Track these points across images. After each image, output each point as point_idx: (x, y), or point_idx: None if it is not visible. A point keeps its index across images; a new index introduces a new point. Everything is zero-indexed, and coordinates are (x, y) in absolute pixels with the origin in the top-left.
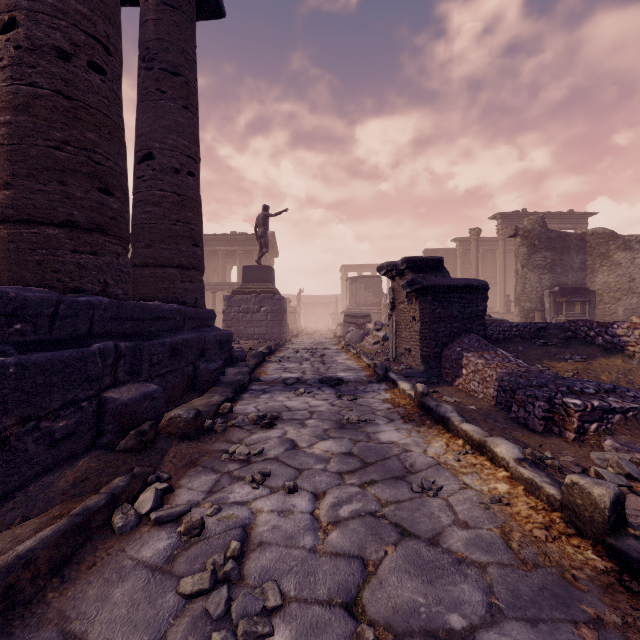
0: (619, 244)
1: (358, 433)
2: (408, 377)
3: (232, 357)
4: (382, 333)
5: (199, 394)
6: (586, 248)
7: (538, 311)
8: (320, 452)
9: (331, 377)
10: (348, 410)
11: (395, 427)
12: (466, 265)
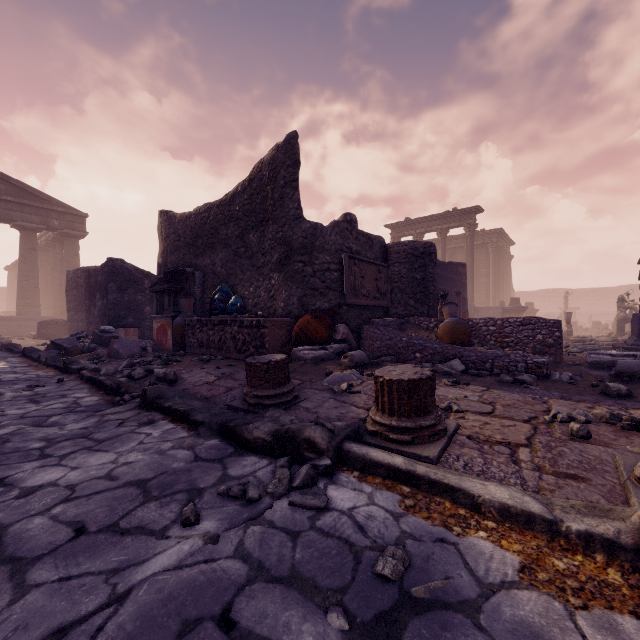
0: None
1: None
2: None
3: None
4: None
5: None
6: None
7: None
8: None
9: None
10: None
11: None
12: None
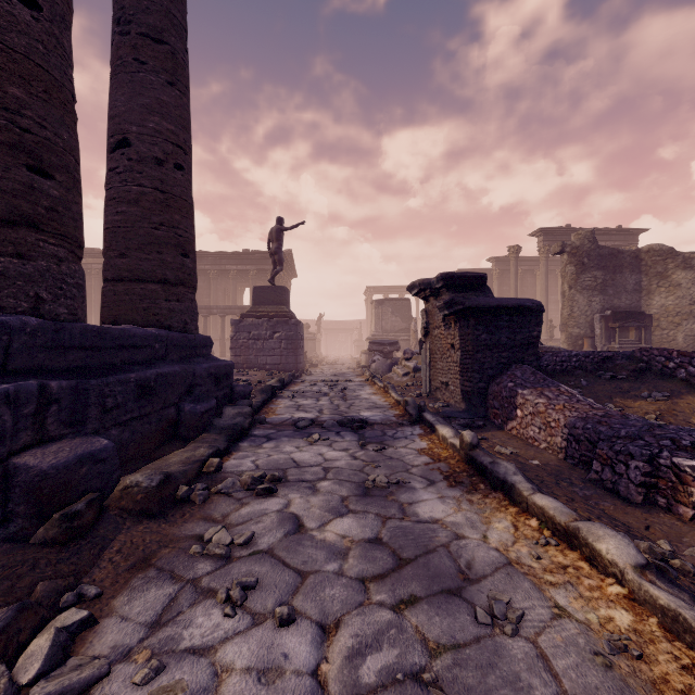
0: (678, 262)
1: (388, 504)
2: (447, 418)
3: (233, 393)
4: (413, 363)
5: (182, 444)
6: (641, 267)
7: (588, 338)
8: (334, 538)
9: (353, 418)
10: (374, 466)
11: (438, 494)
12: (503, 287)
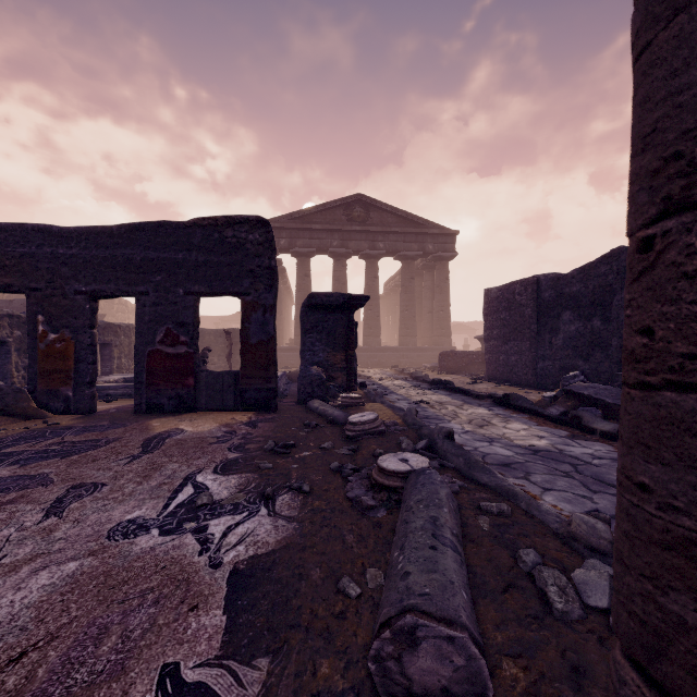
0: None
1: None
2: None
3: None
4: None
5: None
6: None
7: None
8: None
9: None
10: None
11: None
12: None
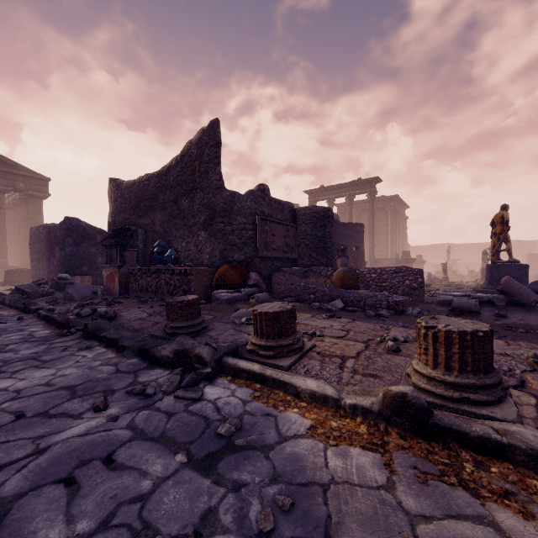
0: None
1: None
2: None
3: None
4: None
5: None
6: None
7: None
8: None
9: None
10: None
11: None
12: None
